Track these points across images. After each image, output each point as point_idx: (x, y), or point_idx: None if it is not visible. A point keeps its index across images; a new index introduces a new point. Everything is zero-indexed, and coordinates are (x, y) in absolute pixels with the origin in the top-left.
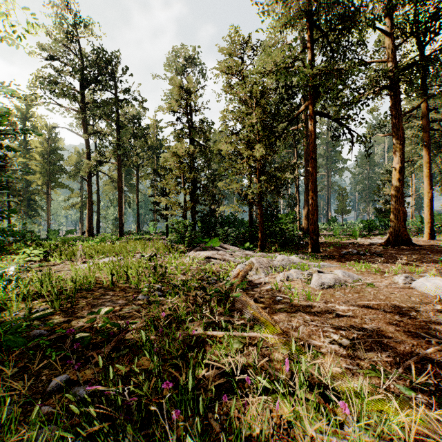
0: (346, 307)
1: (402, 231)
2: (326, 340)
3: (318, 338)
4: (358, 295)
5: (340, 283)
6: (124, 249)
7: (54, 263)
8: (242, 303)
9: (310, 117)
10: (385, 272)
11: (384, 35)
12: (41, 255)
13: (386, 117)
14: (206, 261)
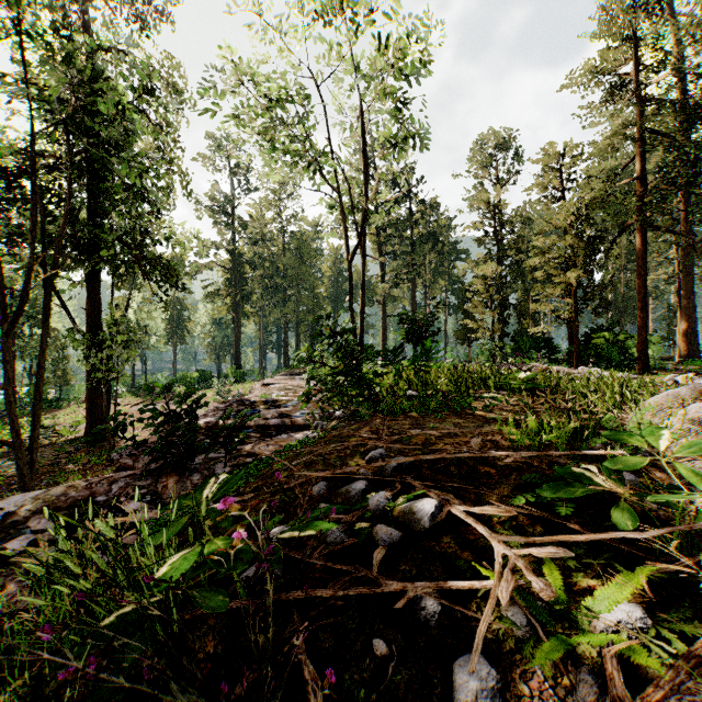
0: None
1: None
2: None
3: None
4: None
5: None
6: None
7: None
8: None
9: (637, 231)
10: None
11: None
12: None
13: None
14: None
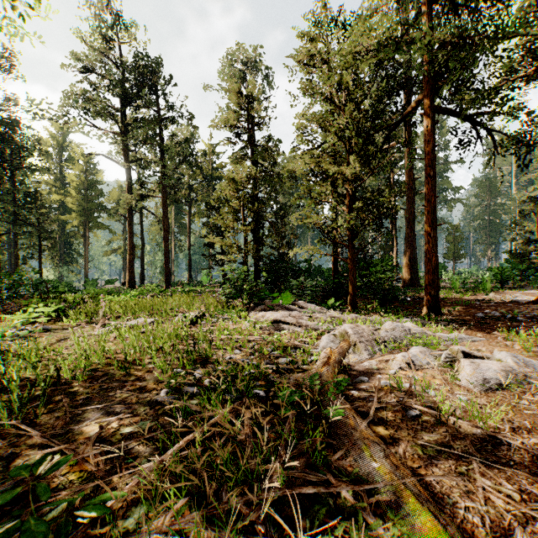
0: None
1: None
2: None
3: None
4: None
5: (518, 380)
6: (163, 307)
7: (68, 325)
8: (346, 429)
9: (425, 115)
10: None
11: None
12: (53, 314)
13: (531, 120)
14: (274, 327)
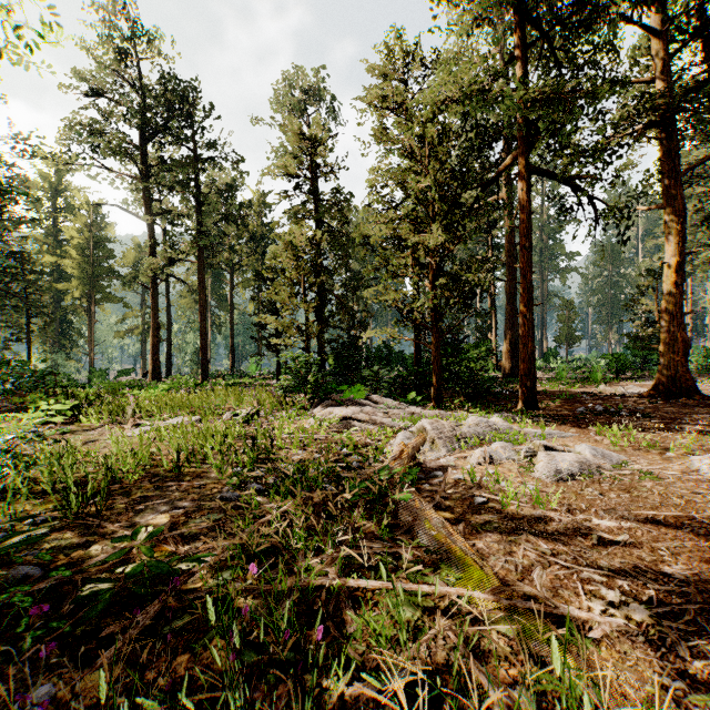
0: (613, 523)
1: (680, 372)
2: (595, 606)
3: (574, 596)
4: (630, 497)
5: (590, 470)
6: (206, 403)
7: (88, 426)
8: (413, 512)
9: (521, 177)
10: (665, 448)
11: (646, 37)
12: (68, 413)
13: (648, 179)
14: (344, 425)
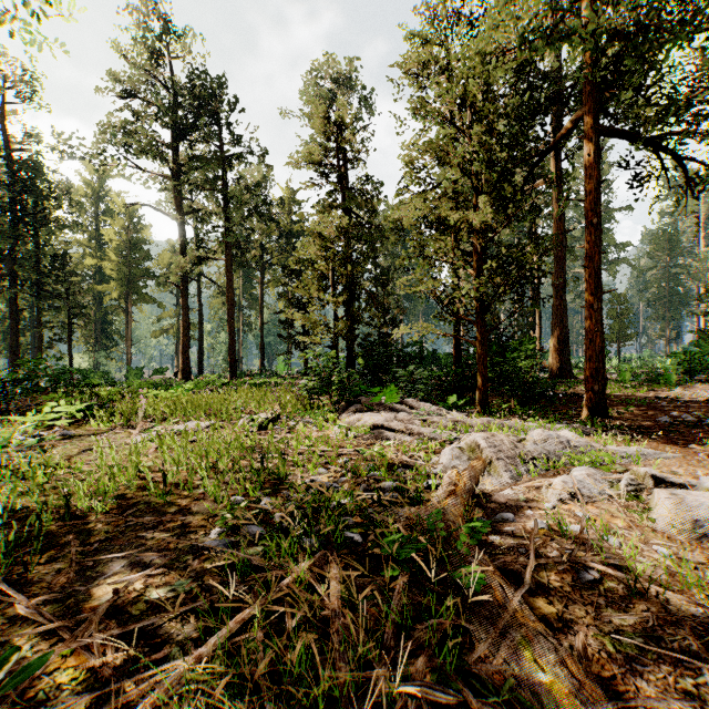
0: None
1: None
2: None
3: None
4: None
5: None
6: (223, 405)
7: (97, 430)
8: (489, 605)
9: (586, 140)
10: None
11: None
12: (78, 415)
13: None
14: (374, 435)
